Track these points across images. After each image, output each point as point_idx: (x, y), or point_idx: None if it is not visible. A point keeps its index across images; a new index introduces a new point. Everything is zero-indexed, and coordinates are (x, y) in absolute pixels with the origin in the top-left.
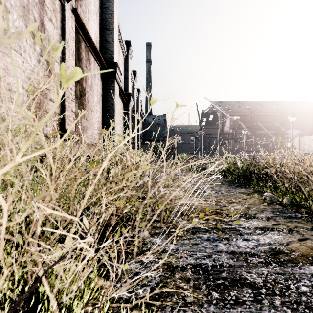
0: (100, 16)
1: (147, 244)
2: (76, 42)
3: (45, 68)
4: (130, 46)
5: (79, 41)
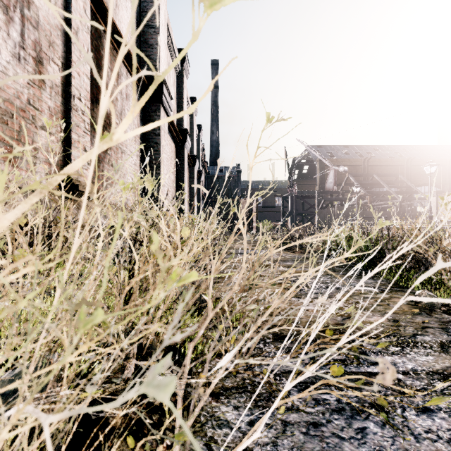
0: (138, 5)
1: (206, 426)
2: (94, 37)
3: (31, 71)
4: (186, 58)
5: (99, 36)
